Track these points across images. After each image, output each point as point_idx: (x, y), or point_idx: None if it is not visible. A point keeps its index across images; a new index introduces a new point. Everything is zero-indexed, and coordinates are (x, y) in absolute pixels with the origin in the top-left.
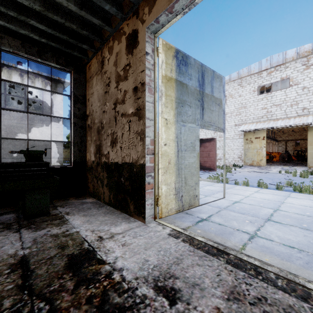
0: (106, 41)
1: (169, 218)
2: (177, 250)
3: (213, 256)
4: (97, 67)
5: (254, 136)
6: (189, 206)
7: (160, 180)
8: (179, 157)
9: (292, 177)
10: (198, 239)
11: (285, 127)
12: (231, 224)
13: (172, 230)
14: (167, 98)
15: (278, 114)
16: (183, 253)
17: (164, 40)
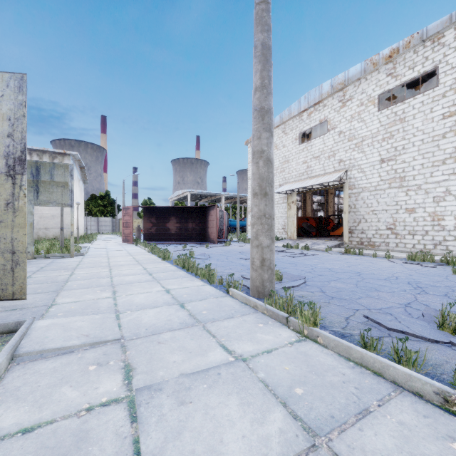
0: None
1: None
2: None
3: None
4: None
5: (291, 199)
6: None
7: None
8: None
9: None
10: None
11: (323, 187)
12: None
13: None
14: None
15: (317, 169)
16: None
17: None
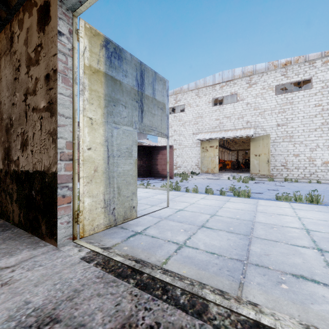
0: (16, 12)
1: (97, 236)
2: (81, 279)
3: (124, 278)
4: (5, 45)
5: (209, 145)
6: (123, 219)
7: (81, 191)
8: (110, 164)
9: (236, 183)
10: (115, 259)
11: (234, 137)
12: (165, 235)
13: (89, 252)
14: (92, 93)
15: (228, 125)
16: (87, 282)
17: (87, 23)
